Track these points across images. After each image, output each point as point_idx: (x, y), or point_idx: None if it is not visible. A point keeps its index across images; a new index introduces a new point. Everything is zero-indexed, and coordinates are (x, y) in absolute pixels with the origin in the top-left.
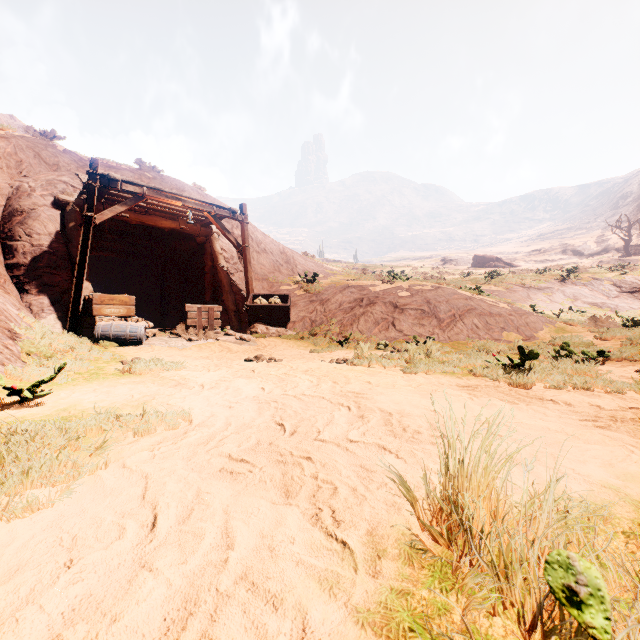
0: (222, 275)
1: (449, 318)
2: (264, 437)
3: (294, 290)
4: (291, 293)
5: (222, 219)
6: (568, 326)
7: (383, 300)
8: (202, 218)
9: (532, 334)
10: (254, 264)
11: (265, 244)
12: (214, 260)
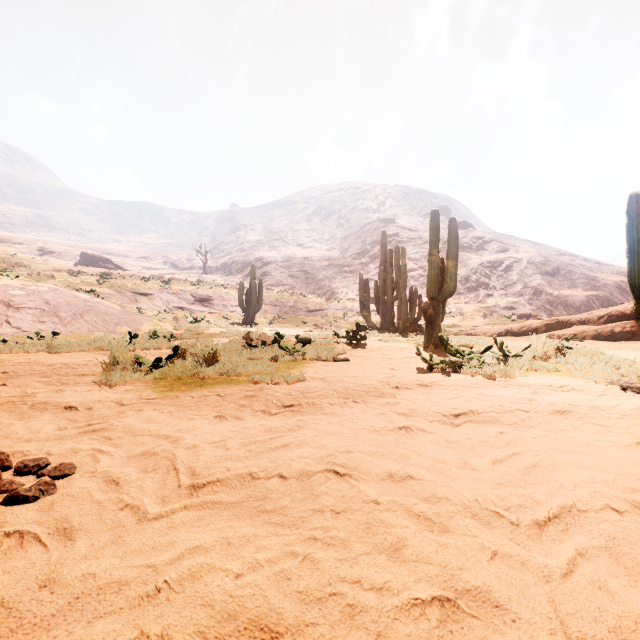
0: None
1: (71, 316)
2: (0, 375)
3: None
4: None
5: None
6: (161, 323)
7: None
8: None
9: (138, 328)
10: None
11: None
12: None
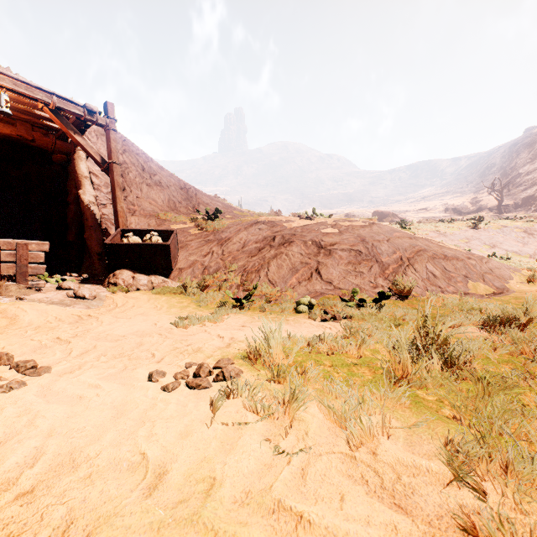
0: (85, 205)
1: (395, 263)
2: None
3: (189, 228)
4: (184, 232)
5: (81, 126)
6: None
7: (302, 238)
8: (56, 126)
9: (503, 285)
10: (141, 197)
11: (161, 177)
12: (76, 185)
